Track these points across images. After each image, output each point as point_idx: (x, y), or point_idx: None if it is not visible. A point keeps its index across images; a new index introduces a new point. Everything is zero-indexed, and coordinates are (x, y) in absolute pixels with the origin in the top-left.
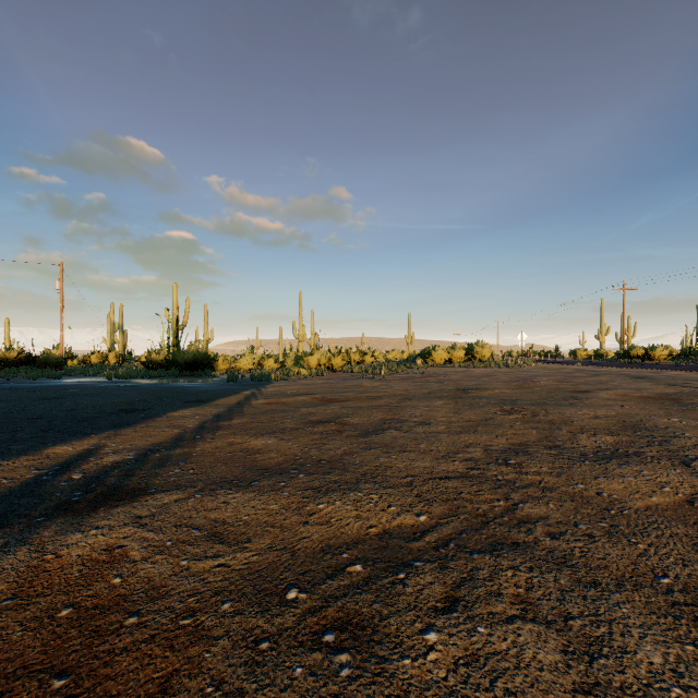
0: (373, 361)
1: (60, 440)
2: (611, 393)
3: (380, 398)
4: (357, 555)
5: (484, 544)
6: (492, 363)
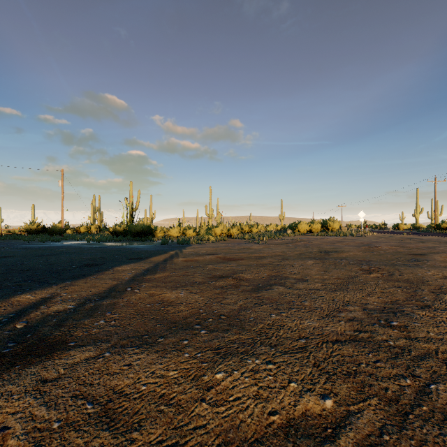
0: (258, 231)
1: (29, 288)
2: (443, 256)
3: (265, 258)
4: None
5: None
6: (341, 233)
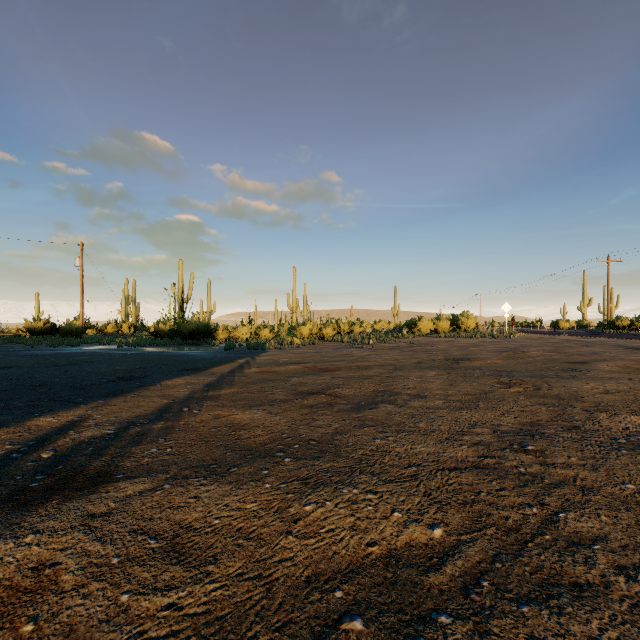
0: (361, 331)
1: (49, 409)
2: (611, 364)
3: (370, 368)
4: (354, 595)
5: (532, 585)
6: (478, 333)
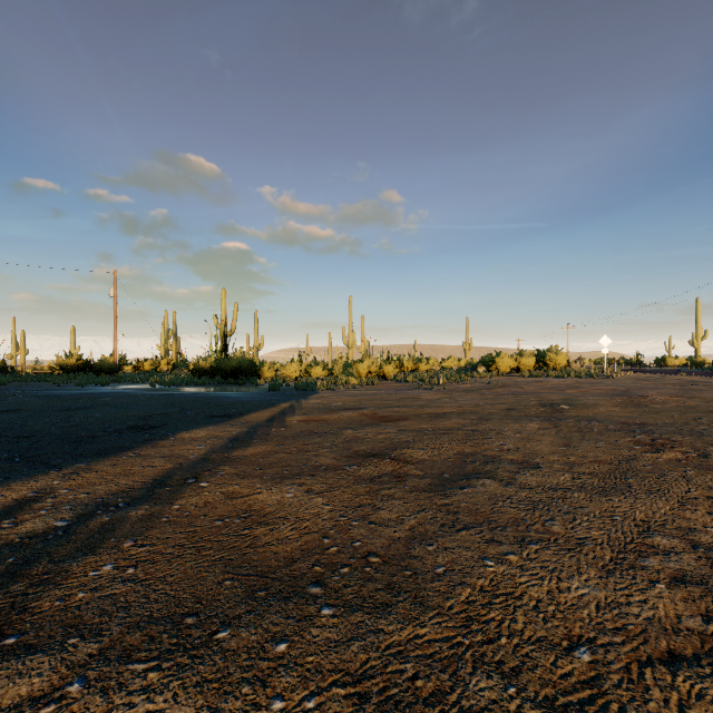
0: (428, 369)
1: (5, 477)
2: None
3: (446, 417)
4: None
5: None
6: (571, 372)
